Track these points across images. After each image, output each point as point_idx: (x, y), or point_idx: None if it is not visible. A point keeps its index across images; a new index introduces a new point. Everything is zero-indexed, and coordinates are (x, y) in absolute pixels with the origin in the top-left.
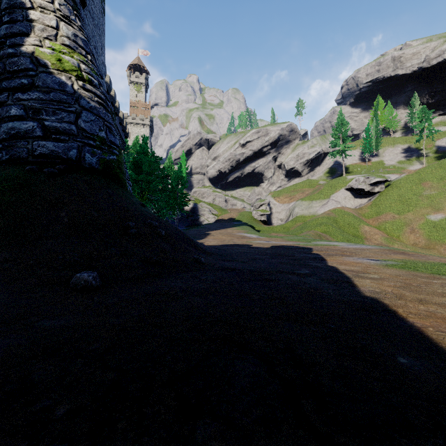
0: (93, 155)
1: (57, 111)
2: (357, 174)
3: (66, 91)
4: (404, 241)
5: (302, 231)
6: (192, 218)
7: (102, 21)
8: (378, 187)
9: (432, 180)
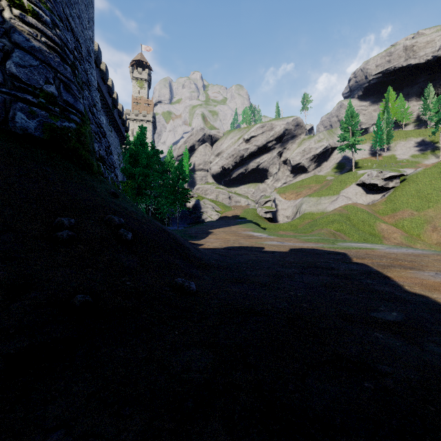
0: (30, 116)
1: None
2: (367, 169)
3: None
4: (426, 240)
5: (313, 229)
6: (195, 215)
7: None
8: (392, 181)
9: None
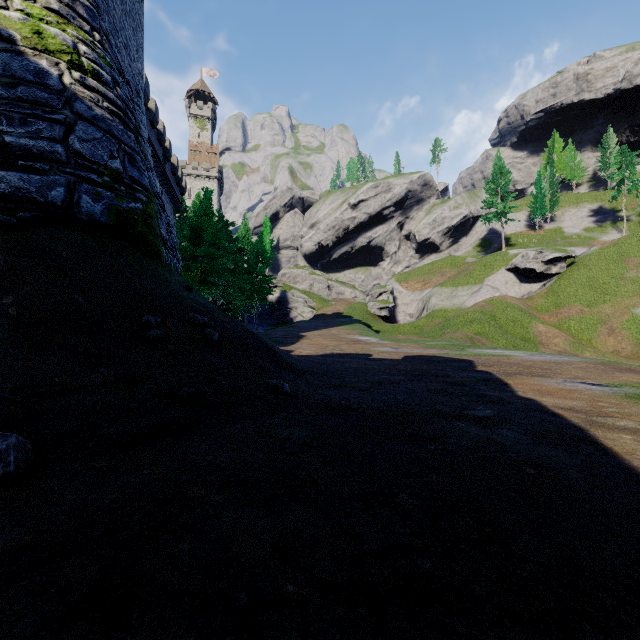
0: (96, 198)
1: (29, 118)
2: (523, 248)
3: (48, 86)
4: (599, 347)
5: (444, 331)
6: (279, 313)
7: (138, 9)
8: (556, 266)
9: (639, 255)
